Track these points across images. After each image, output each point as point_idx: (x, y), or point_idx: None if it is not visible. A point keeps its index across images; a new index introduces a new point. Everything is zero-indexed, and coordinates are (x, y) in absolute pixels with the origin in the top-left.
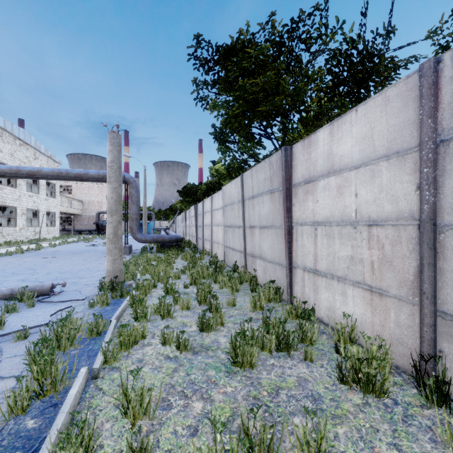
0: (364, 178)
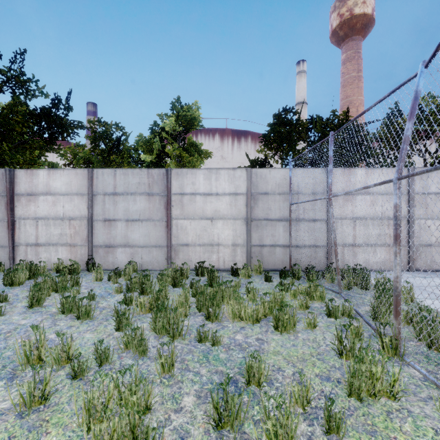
0: (67, 200)
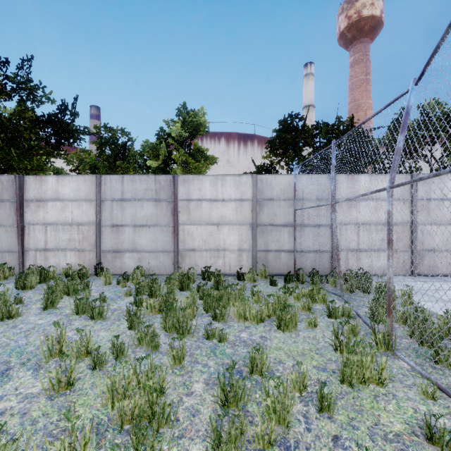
0: (76, 206)
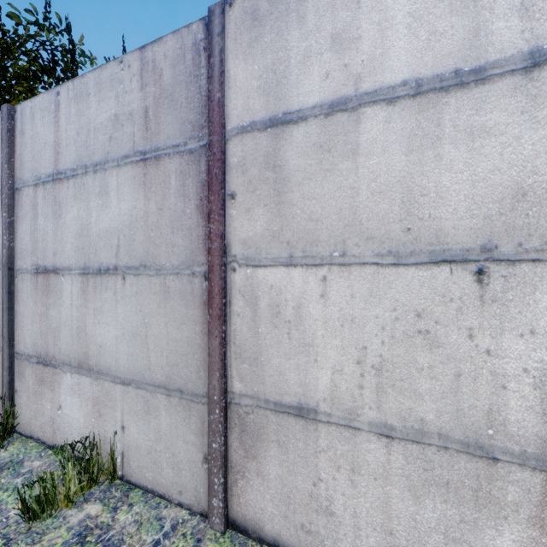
0: None
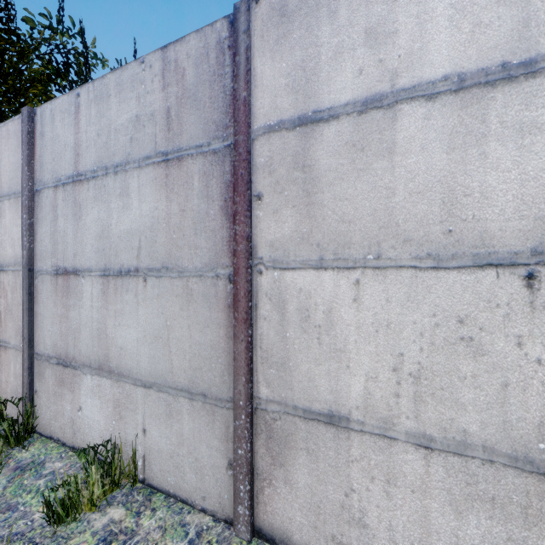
0: None
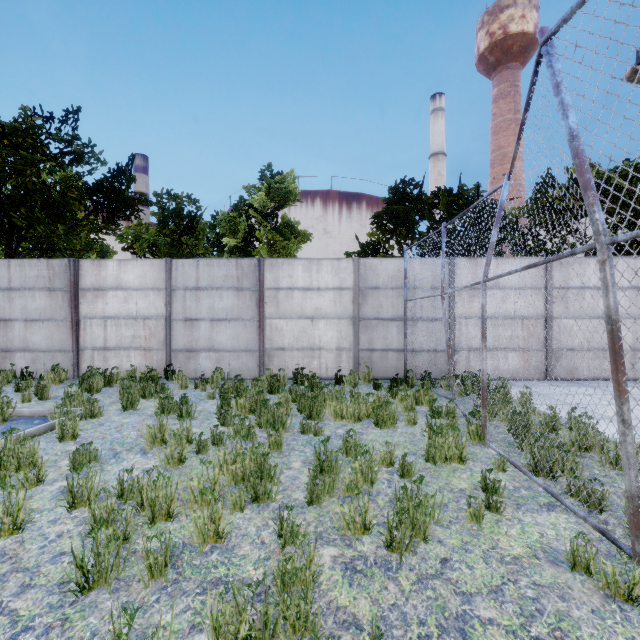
0: (141, 296)
